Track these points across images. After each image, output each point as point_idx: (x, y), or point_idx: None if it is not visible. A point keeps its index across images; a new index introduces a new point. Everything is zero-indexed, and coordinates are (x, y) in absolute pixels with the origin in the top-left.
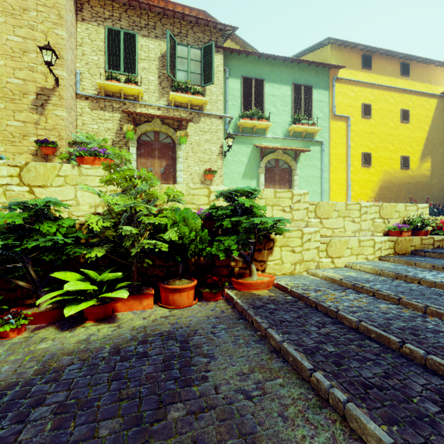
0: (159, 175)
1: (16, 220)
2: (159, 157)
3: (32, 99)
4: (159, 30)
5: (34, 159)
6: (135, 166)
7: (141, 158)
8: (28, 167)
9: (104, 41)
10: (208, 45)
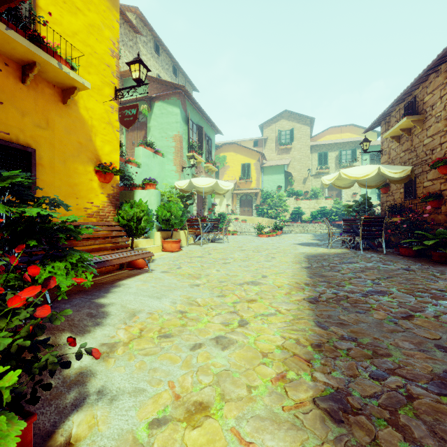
0: (335, 196)
1: (324, 209)
2: (335, 190)
3: (302, 181)
4: (335, 148)
5: (303, 196)
6: (327, 194)
7: (329, 191)
8: (317, 201)
9: (317, 157)
10: (354, 149)
